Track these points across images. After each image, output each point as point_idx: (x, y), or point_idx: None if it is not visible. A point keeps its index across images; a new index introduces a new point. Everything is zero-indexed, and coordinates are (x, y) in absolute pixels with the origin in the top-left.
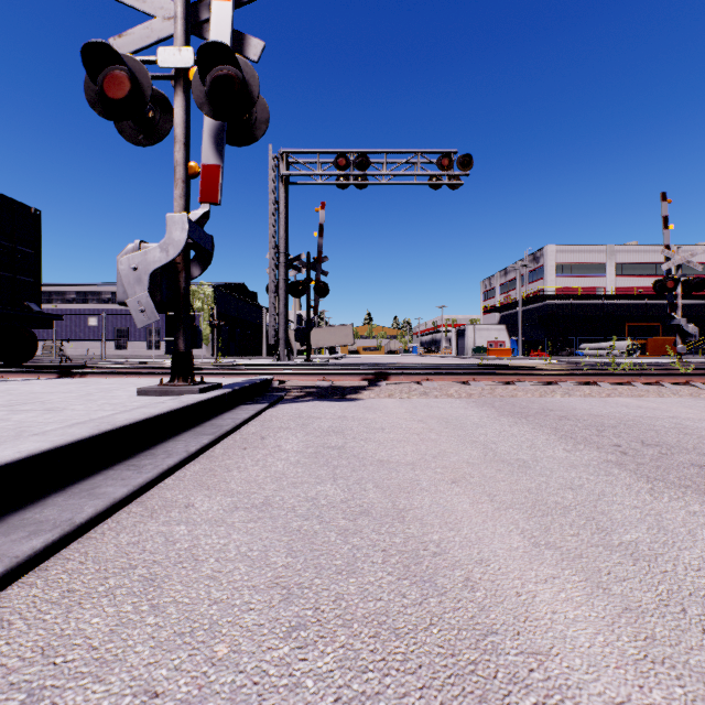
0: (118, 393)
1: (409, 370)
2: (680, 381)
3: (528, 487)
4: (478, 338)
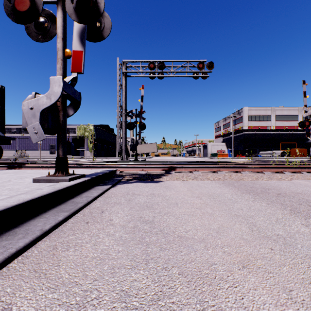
0: (25, 180)
1: (185, 165)
2: None
3: (310, 275)
4: (213, 149)
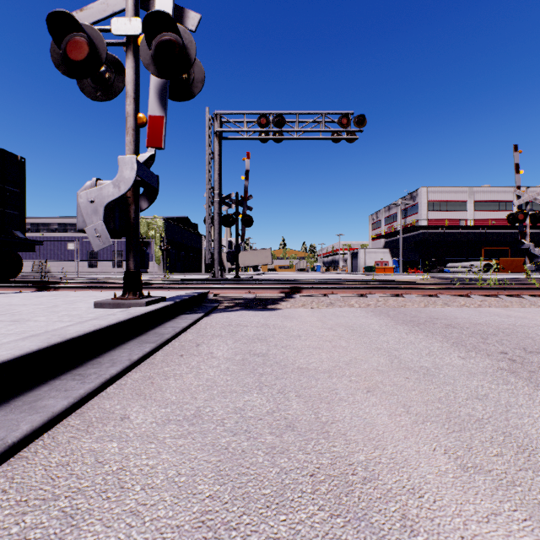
0: (79, 305)
1: (317, 285)
2: (536, 294)
3: (438, 397)
4: (368, 259)
